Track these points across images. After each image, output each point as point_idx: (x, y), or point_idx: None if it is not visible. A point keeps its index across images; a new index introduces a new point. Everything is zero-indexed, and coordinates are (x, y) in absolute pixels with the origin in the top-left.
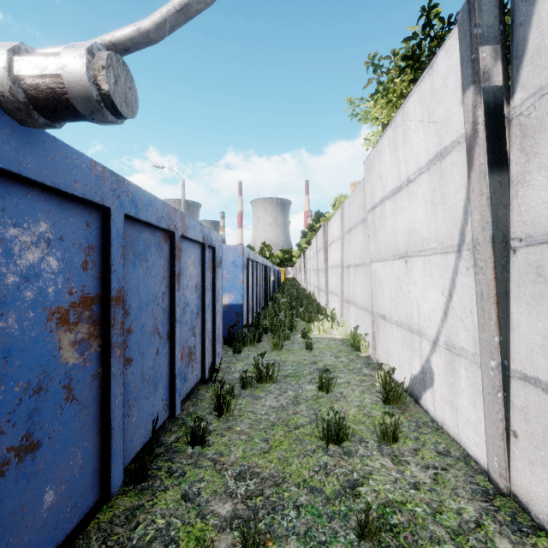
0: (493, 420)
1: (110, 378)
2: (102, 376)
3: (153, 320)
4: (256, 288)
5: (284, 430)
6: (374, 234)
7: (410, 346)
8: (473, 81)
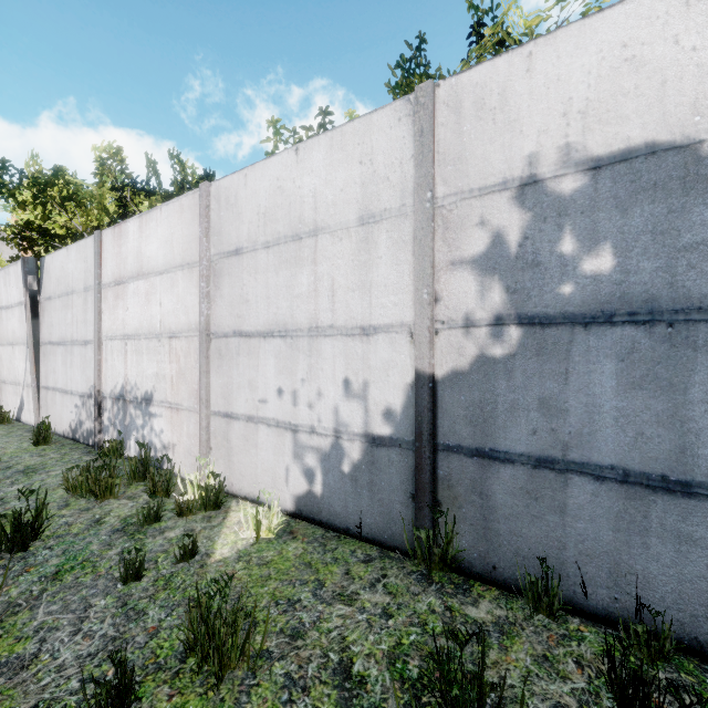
0: (35, 405)
1: None
2: None
3: None
4: None
5: None
6: None
7: (17, 393)
8: (26, 286)
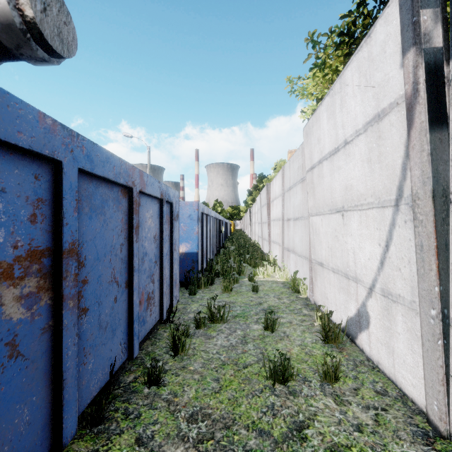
0: (433, 366)
1: (62, 330)
2: (53, 328)
3: (111, 270)
4: (209, 238)
5: (234, 369)
6: (312, 191)
7: (346, 291)
8: (415, 43)
